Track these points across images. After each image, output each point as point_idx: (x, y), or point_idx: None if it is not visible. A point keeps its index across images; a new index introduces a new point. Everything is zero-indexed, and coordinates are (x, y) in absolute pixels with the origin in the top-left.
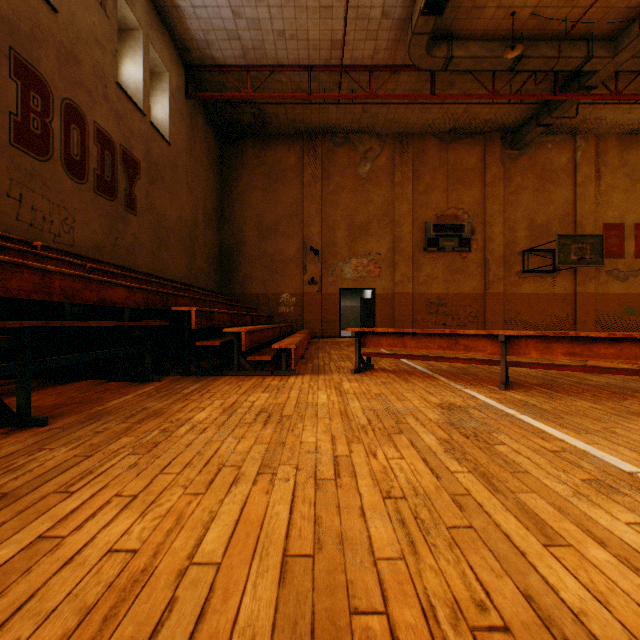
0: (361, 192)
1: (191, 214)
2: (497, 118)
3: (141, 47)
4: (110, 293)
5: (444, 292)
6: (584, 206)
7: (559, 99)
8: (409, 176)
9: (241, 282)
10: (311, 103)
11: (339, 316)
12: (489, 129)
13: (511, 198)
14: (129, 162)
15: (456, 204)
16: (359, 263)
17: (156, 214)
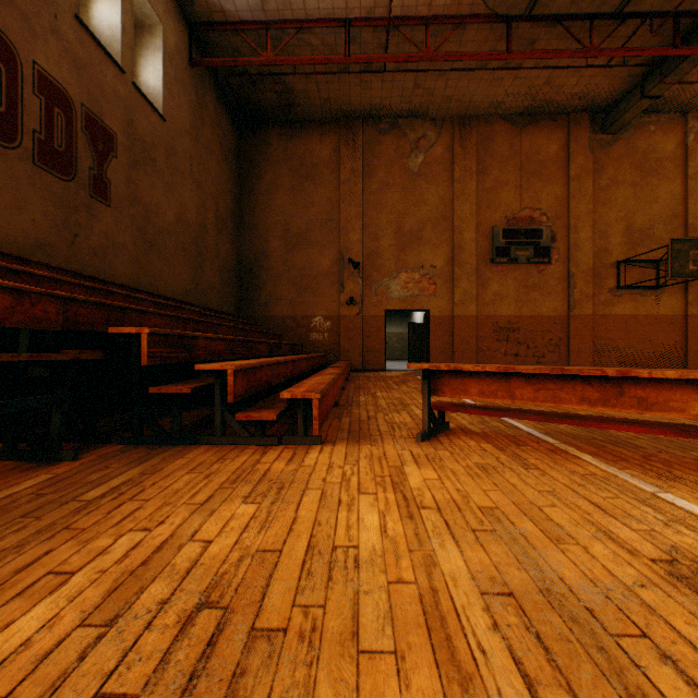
0: (412, 190)
1: (197, 215)
2: (587, 91)
3: None
4: None
5: (516, 314)
6: (697, 204)
7: (680, 54)
8: (472, 169)
9: (264, 303)
10: (349, 72)
11: (384, 344)
12: (575, 108)
13: (602, 195)
14: (97, 131)
15: (532, 204)
16: (409, 278)
17: (143, 208)
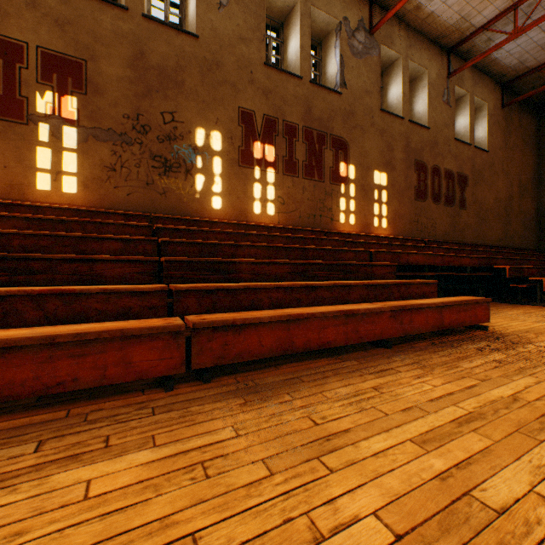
0: None
1: (505, 192)
2: None
3: (467, 104)
4: (462, 261)
5: None
6: None
7: None
8: None
9: None
10: None
11: None
12: None
13: None
14: (460, 180)
15: None
16: None
17: (477, 203)
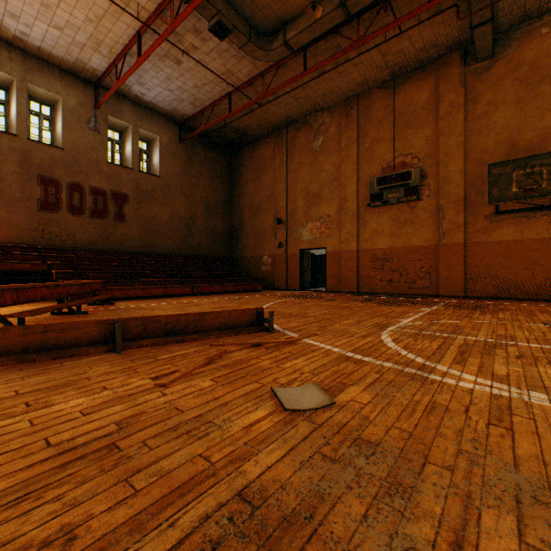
0: (315, 164)
1: (187, 211)
2: (431, 41)
3: (131, 134)
4: (18, 266)
5: (390, 247)
6: None
7: (438, 2)
8: (354, 137)
9: (242, 249)
10: (246, 114)
11: (300, 273)
12: (438, 53)
13: (478, 123)
14: (119, 197)
15: (404, 150)
16: (313, 226)
17: (145, 218)
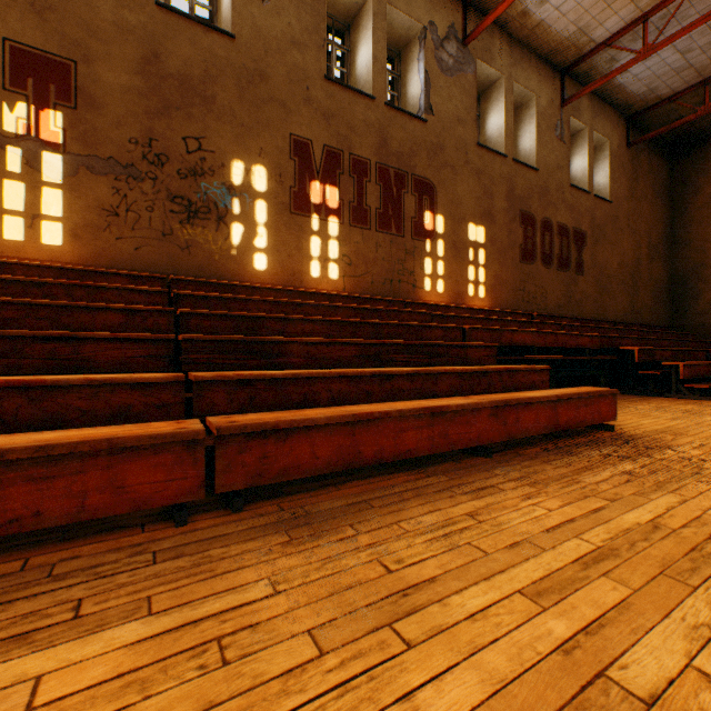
0: None
1: (631, 254)
2: None
3: (585, 141)
4: (579, 341)
5: None
6: None
7: None
8: None
9: (699, 311)
10: None
11: None
12: None
13: None
14: (577, 237)
15: None
16: None
17: (598, 268)
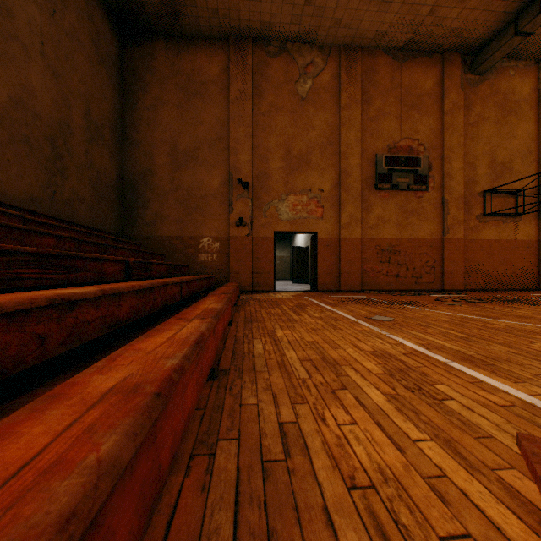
0: (300, 114)
1: (53, 108)
2: (464, 27)
3: None
4: None
5: (397, 237)
6: None
7: None
8: (357, 98)
9: (149, 222)
10: None
11: (274, 266)
12: (449, 46)
13: (471, 130)
14: None
15: (411, 134)
16: (298, 201)
17: None
